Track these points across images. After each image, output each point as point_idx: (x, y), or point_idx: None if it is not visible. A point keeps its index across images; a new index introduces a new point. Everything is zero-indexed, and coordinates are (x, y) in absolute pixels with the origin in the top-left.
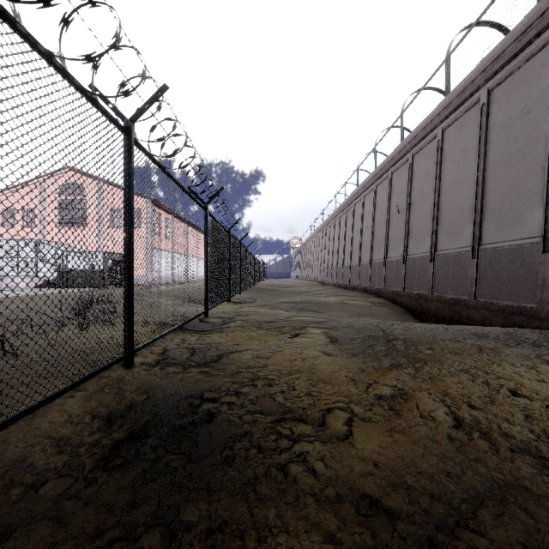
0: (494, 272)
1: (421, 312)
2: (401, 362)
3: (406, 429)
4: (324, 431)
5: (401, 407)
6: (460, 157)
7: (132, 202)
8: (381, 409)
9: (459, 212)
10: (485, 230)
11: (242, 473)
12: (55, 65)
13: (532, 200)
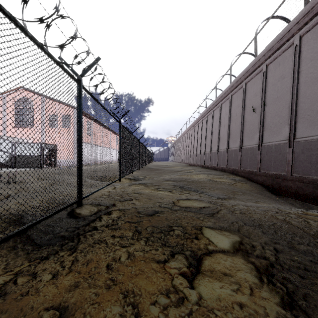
0: None
1: (279, 189)
2: None
3: None
4: None
5: None
6: None
7: None
8: None
9: None
10: None
11: None
12: None
13: None
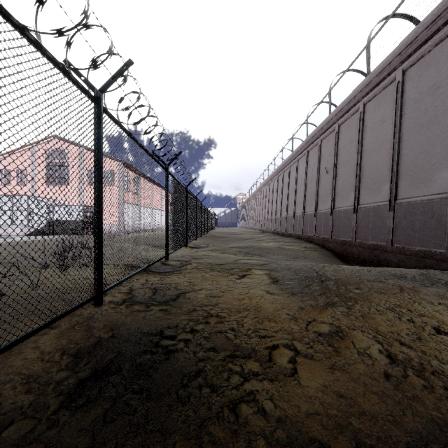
0: (408, 222)
1: (346, 255)
2: (334, 301)
3: (345, 366)
4: (271, 368)
5: (339, 345)
6: (379, 126)
7: (101, 162)
8: (321, 346)
9: (378, 172)
10: (401, 187)
11: (196, 413)
12: (28, 37)
13: (441, 162)
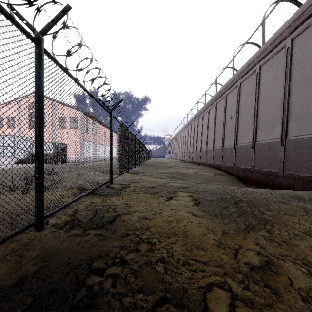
0: (297, 154)
1: (246, 179)
2: (253, 224)
3: None
4: None
5: (276, 284)
6: (272, 82)
7: (42, 98)
8: (258, 286)
9: (271, 117)
10: (290, 128)
11: None
12: None
13: None
